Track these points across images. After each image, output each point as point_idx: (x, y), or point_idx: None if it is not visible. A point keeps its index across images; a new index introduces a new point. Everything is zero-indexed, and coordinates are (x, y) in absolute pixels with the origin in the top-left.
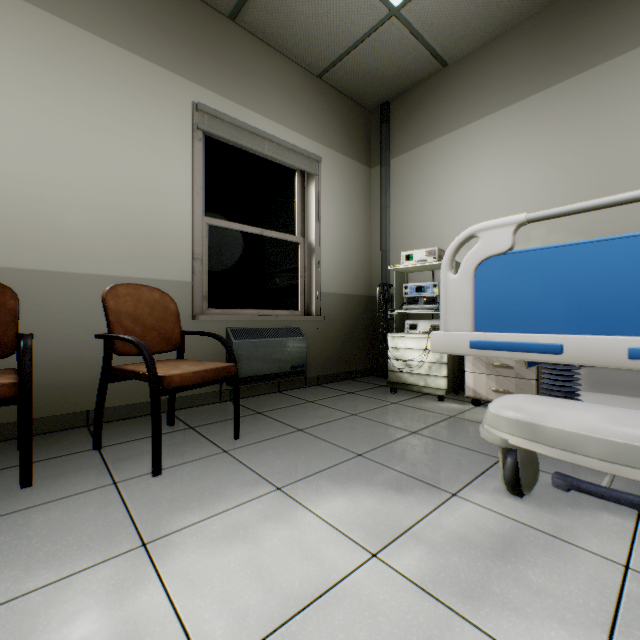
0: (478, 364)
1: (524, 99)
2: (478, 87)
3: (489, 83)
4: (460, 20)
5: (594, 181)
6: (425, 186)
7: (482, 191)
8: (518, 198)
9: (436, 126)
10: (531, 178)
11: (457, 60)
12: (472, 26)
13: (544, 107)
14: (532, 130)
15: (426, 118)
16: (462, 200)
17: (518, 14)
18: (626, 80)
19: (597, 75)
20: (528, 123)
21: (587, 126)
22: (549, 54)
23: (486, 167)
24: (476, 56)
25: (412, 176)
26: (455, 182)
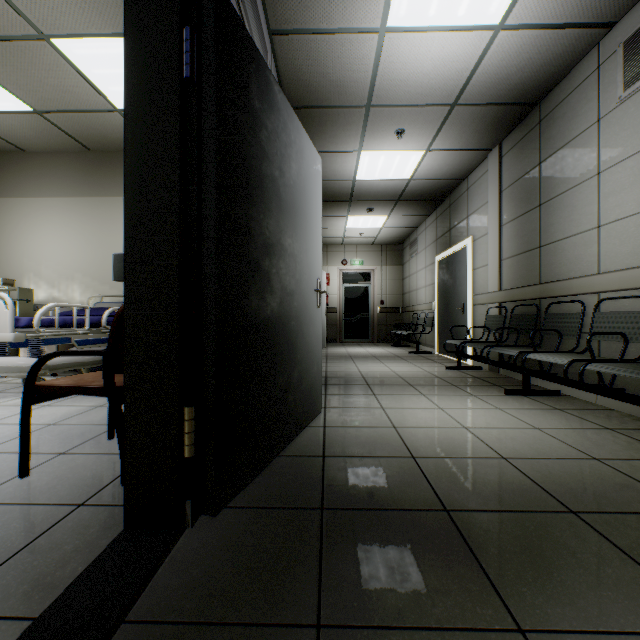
0: (28, 351)
1: (72, 197)
2: (47, 177)
3: (54, 178)
4: (22, 136)
5: (103, 254)
6: (11, 228)
7: (50, 243)
8: (69, 253)
9: (19, 189)
10: (76, 244)
11: (34, 151)
12: (35, 141)
13: (82, 207)
14: (76, 217)
15: (12, 179)
16: (37, 246)
17: (66, 148)
18: (114, 210)
19: (104, 202)
20: (74, 212)
21: (100, 225)
22: (84, 179)
23: (52, 229)
24: (46, 156)
25: (1, 217)
26: (33, 232)
